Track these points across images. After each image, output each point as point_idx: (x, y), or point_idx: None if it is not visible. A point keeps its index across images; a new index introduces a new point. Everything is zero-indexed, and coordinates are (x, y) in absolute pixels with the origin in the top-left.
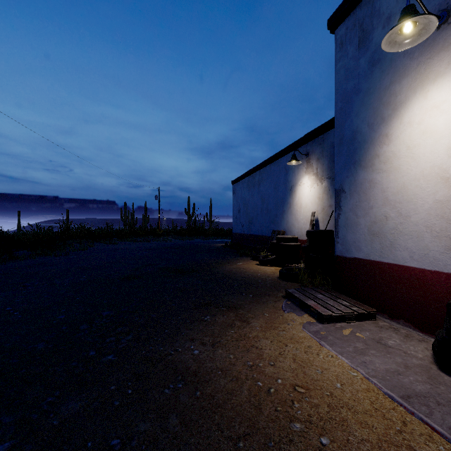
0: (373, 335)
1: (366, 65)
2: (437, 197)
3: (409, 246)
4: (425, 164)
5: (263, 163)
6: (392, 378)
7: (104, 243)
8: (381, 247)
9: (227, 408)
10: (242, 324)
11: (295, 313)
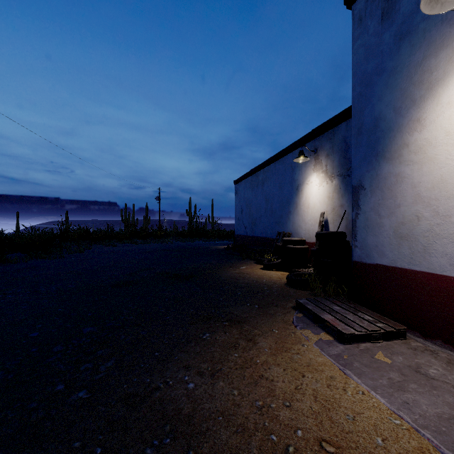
0: (407, 360)
1: (392, 40)
2: None
3: (449, 251)
4: None
5: (268, 161)
6: (449, 429)
7: (103, 245)
8: (411, 253)
9: None
10: (248, 344)
11: (309, 329)
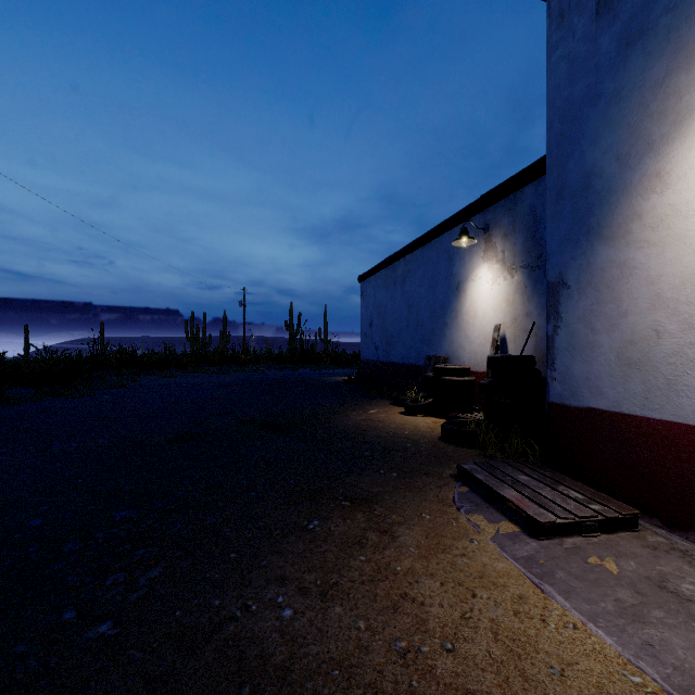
0: (644, 567)
1: (614, 46)
2: None
3: None
4: None
5: (411, 246)
6: None
7: (157, 375)
8: (646, 390)
9: None
10: (381, 539)
11: (481, 513)
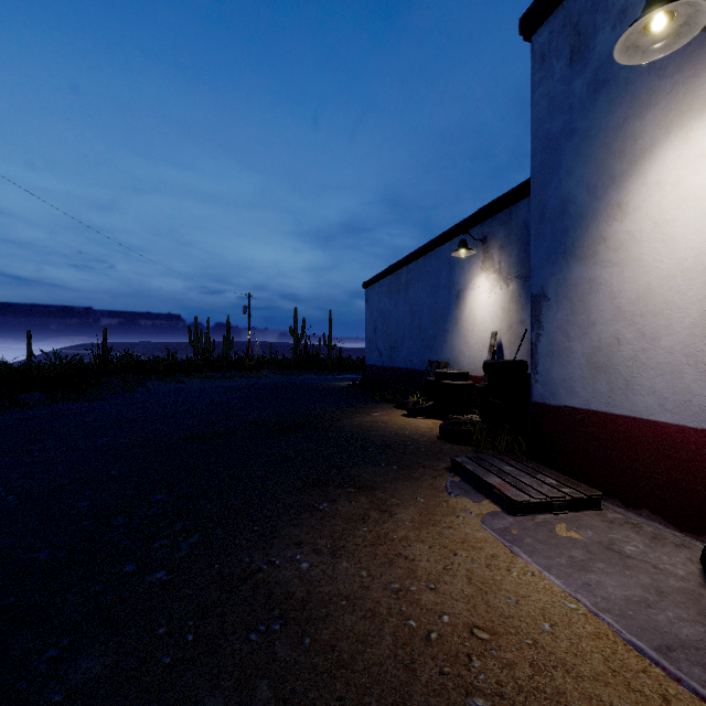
0: (598, 535)
1: (585, 90)
2: (705, 307)
3: (658, 387)
4: (685, 252)
5: (414, 255)
6: (637, 613)
7: (162, 381)
8: (610, 389)
9: (356, 669)
10: (381, 516)
11: (468, 497)
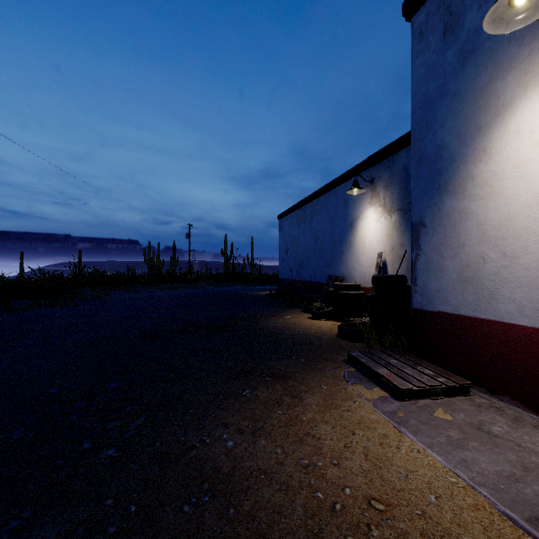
0: (469, 417)
1: (455, 58)
2: None
3: (517, 297)
4: None
5: (317, 193)
6: (508, 486)
7: (123, 291)
8: (476, 298)
9: (273, 538)
10: (293, 401)
11: (362, 385)
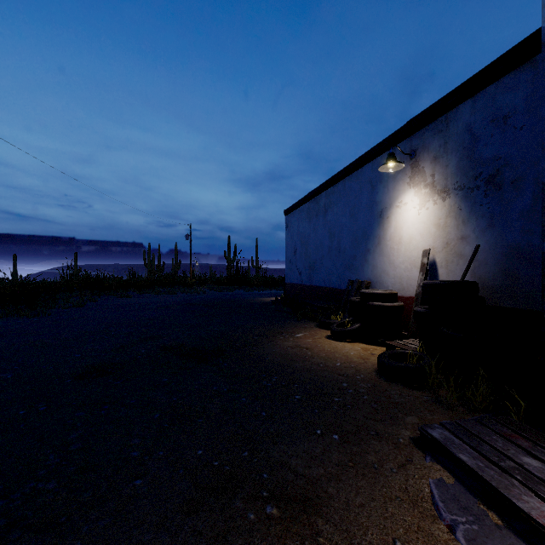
0: None
1: None
2: None
3: None
4: None
5: (333, 179)
6: None
7: (115, 296)
8: None
9: None
10: None
11: None
